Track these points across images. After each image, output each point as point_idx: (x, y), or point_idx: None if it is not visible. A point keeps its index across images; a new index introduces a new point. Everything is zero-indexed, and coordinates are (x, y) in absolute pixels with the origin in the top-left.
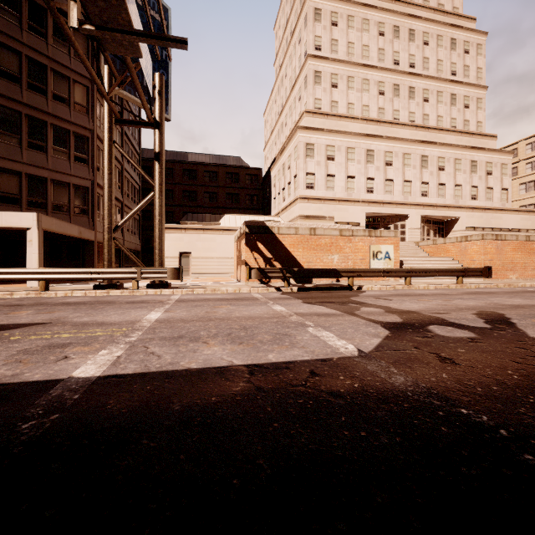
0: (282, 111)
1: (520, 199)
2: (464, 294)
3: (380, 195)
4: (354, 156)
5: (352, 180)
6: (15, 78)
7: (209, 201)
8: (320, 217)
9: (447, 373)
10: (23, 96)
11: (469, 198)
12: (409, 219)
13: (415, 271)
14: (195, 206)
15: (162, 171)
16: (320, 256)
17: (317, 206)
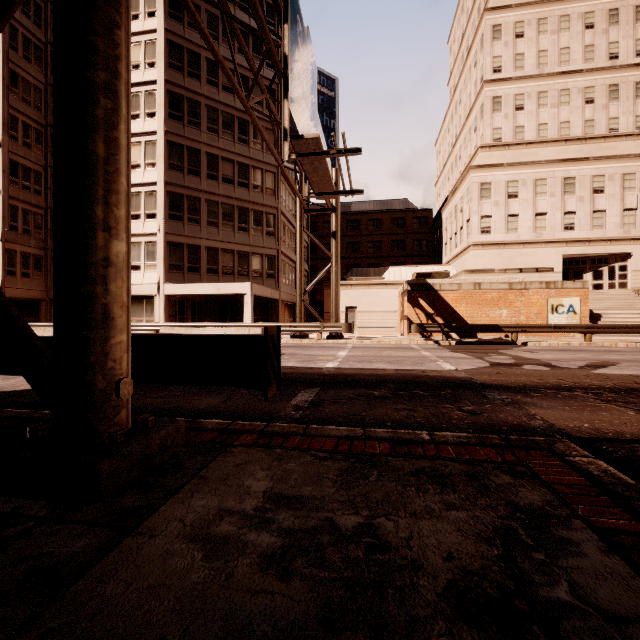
0: (456, 143)
1: None
2: (639, 352)
3: (585, 231)
4: (544, 189)
5: (542, 217)
6: (231, 180)
7: (373, 251)
8: (487, 271)
9: (489, 375)
10: (235, 193)
11: None
12: (632, 258)
13: (597, 327)
14: (358, 257)
15: (337, 246)
16: (486, 311)
17: (494, 253)
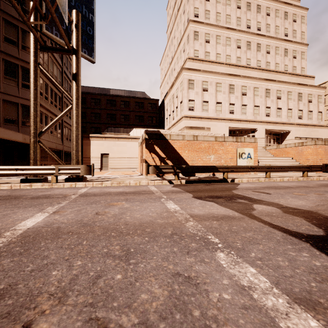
0: (172, 61)
1: (327, 119)
2: (322, 187)
3: (238, 115)
4: (221, 89)
5: (219, 105)
6: None
7: (124, 121)
8: (200, 128)
9: None
10: None
11: (297, 118)
12: (257, 131)
13: (273, 167)
14: (114, 123)
15: (78, 88)
16: (201, 156)
17: (196, 123)
